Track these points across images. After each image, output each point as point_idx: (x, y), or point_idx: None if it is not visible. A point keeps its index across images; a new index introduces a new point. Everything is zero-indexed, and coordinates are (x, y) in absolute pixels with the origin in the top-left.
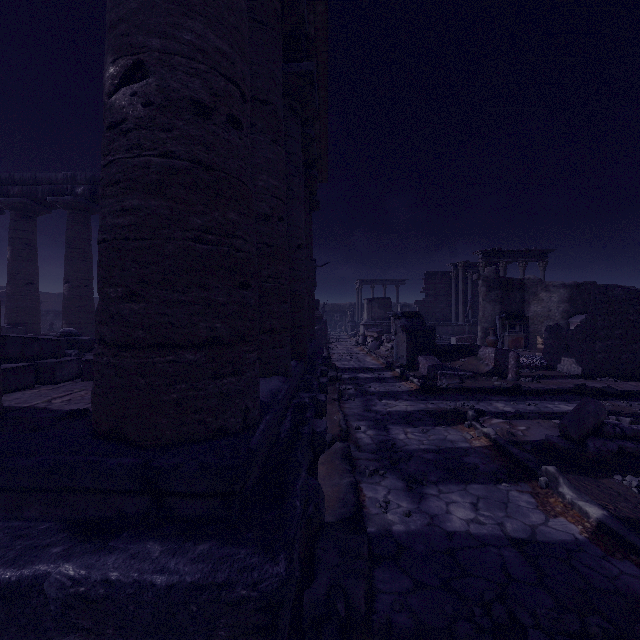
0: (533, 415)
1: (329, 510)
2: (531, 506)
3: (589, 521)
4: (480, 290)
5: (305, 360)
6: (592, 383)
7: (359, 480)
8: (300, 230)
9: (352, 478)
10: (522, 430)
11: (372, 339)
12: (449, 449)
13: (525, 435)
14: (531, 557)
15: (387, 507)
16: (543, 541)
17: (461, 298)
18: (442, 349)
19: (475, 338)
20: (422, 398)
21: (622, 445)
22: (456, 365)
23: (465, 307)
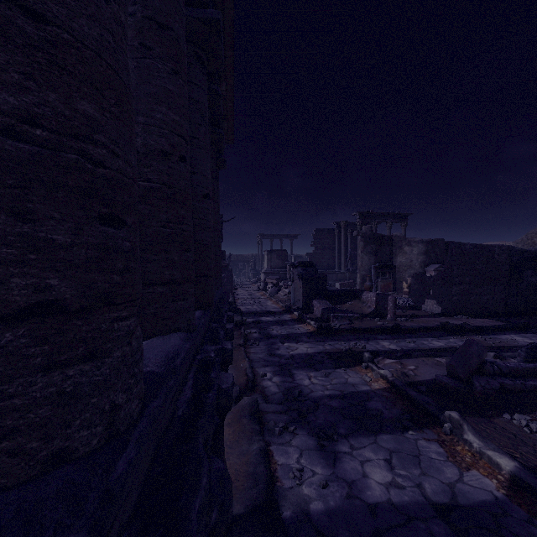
0: (418, 353)
1: (237, 494)
2: (442, 458)
3: (501, 473)
4: (359, 244)
5: (211, 309)
6: (451, 320)
7: (269, 441)
8: (206, 179)
9: (262, 442)
10: (412, 369)
11: (272, 285)
12: (352, 394)
13: (416, 375)
14: (460, 530)
15: (301, 477)
16: (466, 505)
17: (343, 251)
18: (332, 294)
19: (354, 283)
20: (320, 340)
21: (502, 382)
22: (344, 307)
23: (345, 258)
